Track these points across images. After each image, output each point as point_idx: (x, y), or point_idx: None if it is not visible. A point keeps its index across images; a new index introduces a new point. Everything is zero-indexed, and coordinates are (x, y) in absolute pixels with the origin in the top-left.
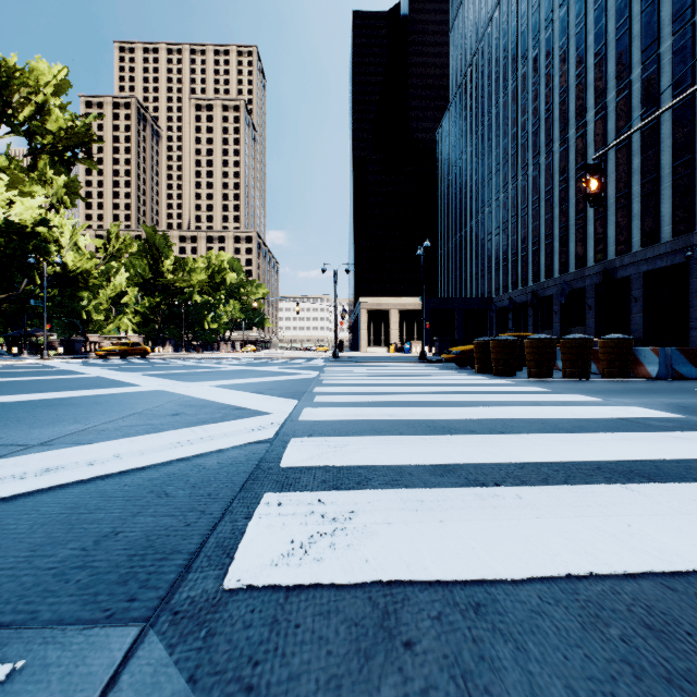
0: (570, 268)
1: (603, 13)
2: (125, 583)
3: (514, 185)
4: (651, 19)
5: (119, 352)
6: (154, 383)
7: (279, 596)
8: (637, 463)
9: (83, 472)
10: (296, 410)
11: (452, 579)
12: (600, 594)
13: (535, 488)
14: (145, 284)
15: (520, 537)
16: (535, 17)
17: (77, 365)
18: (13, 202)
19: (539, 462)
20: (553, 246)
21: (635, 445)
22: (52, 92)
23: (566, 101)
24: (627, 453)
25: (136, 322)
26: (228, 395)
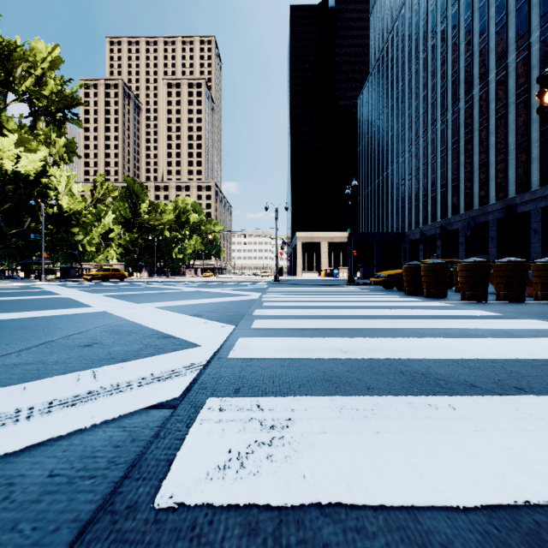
0: (474, 206)
1: None
2: None
3: (424, 138)
4: None
5: (101, 276)
6: (104, 304)
7: None
8: None
9: None
10: (229, 339)
11: None
12: None
13: None
14: (126, 223)
15: None
16: None
17: (61, 286)
18: (20, 156)
19: None
20: (459, 188)
21: None
22: (48, 66)
23: (471, 65)
24: None
25: (120, 253)
26: (164, 319)
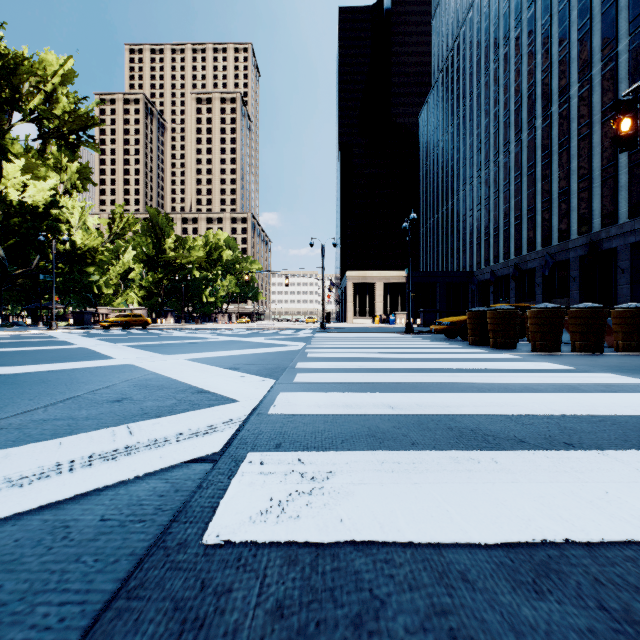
0: (553, 241)
1: None
2: None
3: (495, 162)
4: None
5: (121, 323)
6: (129, 356)
7: None
8: None
9: None
10: (270, 394)
11: None
12: None
13: None
14: (149, 261)
15: None
16: None
17: (76, 335)
18: (27, 185)
19: None
20: (536, 220)
21: None
22: (60, 81)
23: (549, 78)
24: None
25: (141, 296)
26: (197, 372)
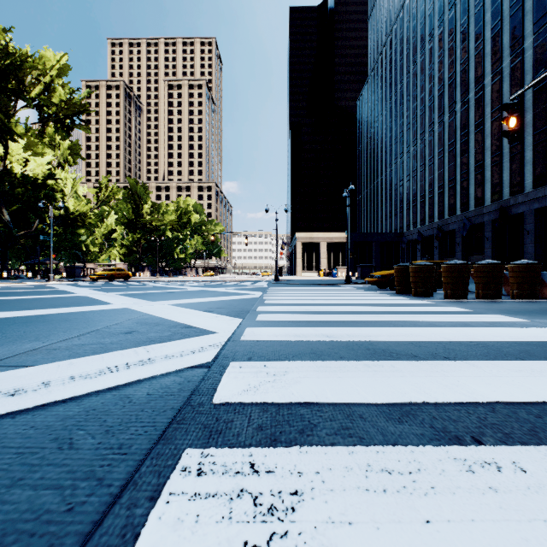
0: (470, 207)
1: None
2: None
3: (422, 140)
4: None
5: (107, 276)
6: (123, 302)
7: None
8: None
9: None
10: (239, 329)
11: None
12: None
13: (531, 450)
14: (129, 224)
15: None
16: (440, 2)
17: (72, 286)
18: (28, 160)
19: (509, 401)
20: (456, 189)
21: None
22: (56, 73)
23: (467, 69)
24: None
25: (122, 253)
26: (181, 314)
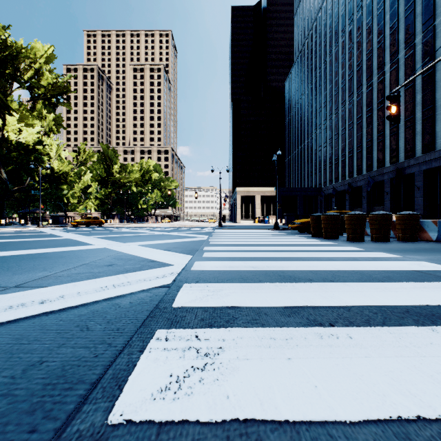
0: (373, 168)
1: (396, 0)
2: (33, 412)
3: (336, 114)
4: (429, 2)
5: (85, 223)
6: (101, 243)
7: (152, 432)
8: (436, 307)
9: (34, 309)
10: (190, 262)
11: (298, 420)
12: (430, 440)
13: (361, 329)
14: (102, 180)
15: (353, 376)
16: (350, 5)
17: (58, 231)
18: (21, 130)
19: (361, 305)
20: (362, 154)
21: (432, 293)
22: (44, 61)
23: (371, 59)
24: (427, 299)
25: (96, 204)
26: (147, 252)
